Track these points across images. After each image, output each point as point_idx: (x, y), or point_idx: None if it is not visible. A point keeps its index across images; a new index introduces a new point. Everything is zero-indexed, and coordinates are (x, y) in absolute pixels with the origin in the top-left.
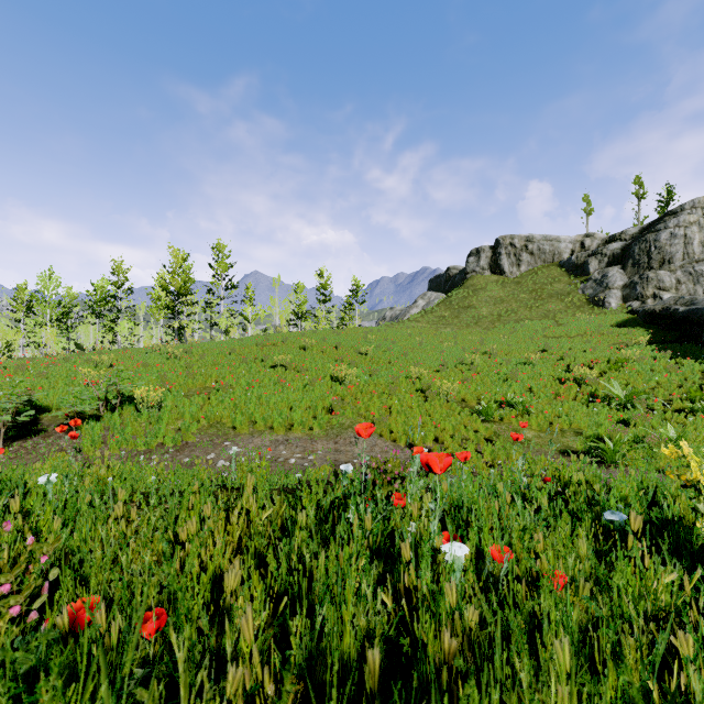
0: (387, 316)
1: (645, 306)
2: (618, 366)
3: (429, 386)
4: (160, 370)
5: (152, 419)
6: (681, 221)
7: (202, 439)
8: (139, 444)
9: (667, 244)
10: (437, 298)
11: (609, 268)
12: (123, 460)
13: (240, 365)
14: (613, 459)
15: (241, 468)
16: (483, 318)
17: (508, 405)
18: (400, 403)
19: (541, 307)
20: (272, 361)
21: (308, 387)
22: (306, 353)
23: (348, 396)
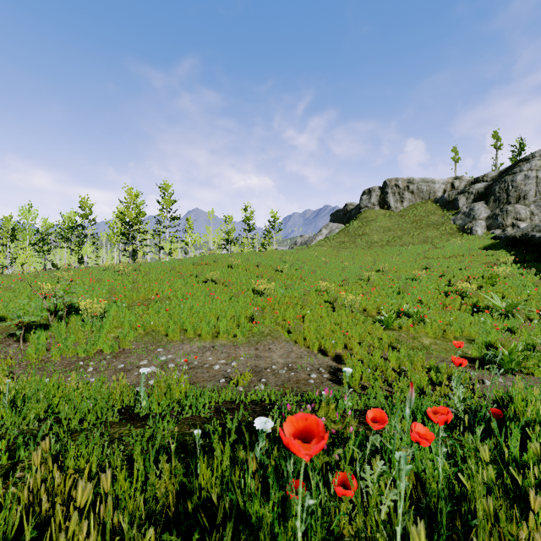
0: (298, 242)
1: (506, 233)
2: (493, 281)
3: (336, 298)
4: (111, 284)
5: (94, 328)
6: (533, 166)
7: (138, 346)
8: (79, 352)
9: (522, 184)
10: (337, 228)
11: (475, 204)
12: (63, 366)
13: (178, 281)
14: (509, 366)
15: (158, 384)
16: (374, 243)
17: (405, 314)
18: (312, 313)
19: (421, 234)
20: (204, 277)
21: (233, 299)
22: (233, 271)
23: (267, 307)
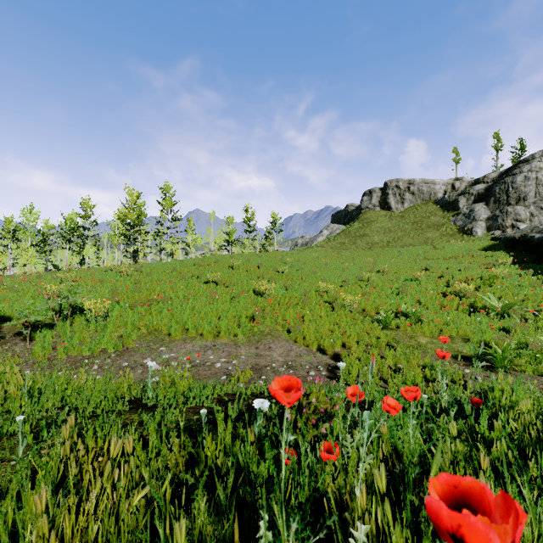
0: (299, 243)
1: (505, 234)
2: (491, 282)
3: (335, 299)
4: (113, 285)
5: (98, 327)
6: (533, 167)
7: (141, 345)
8: (84, 350)
9: (522, 185)
10: (338, 229)
11: (475, 205)
12: (69, 364)
13: (179, 281)
14: (502, 364)
15: (163, 378)
16: (375, 244)
17: (403, 314)
18: (312, 313)
19: (421, 235)
20: (206, 278)
21: (234, 300)
22: (234, 271)
23: (267, 307)
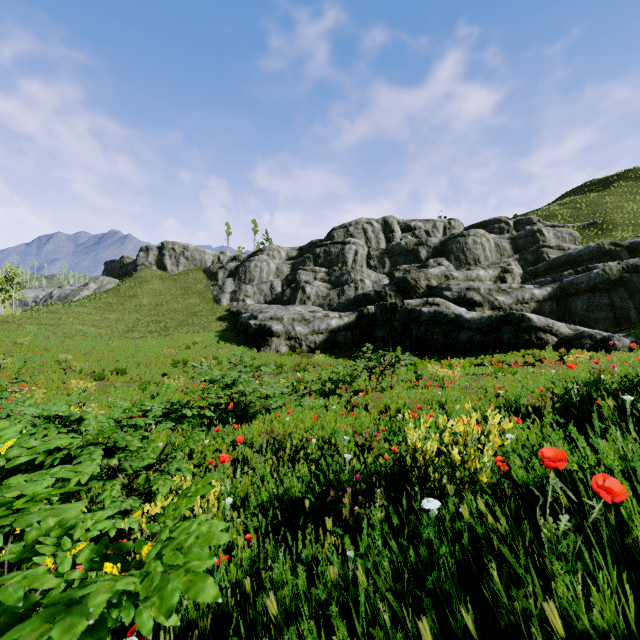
0: (55, 294)
1: (236, 306)
2: (190, 346)
3: (70, 366)
4: None
5: None
6: (260, 258)
7: None
8: None
9: (253, 270)
10: (110, 283)
11: (228, 279)
12: None
13: None
14: None
15: None
16: (143, 307)
17: (116, 372)
18: (46, 378)
19: (186, 301)
20: None
21: None
22: None
23: (4, 378)
